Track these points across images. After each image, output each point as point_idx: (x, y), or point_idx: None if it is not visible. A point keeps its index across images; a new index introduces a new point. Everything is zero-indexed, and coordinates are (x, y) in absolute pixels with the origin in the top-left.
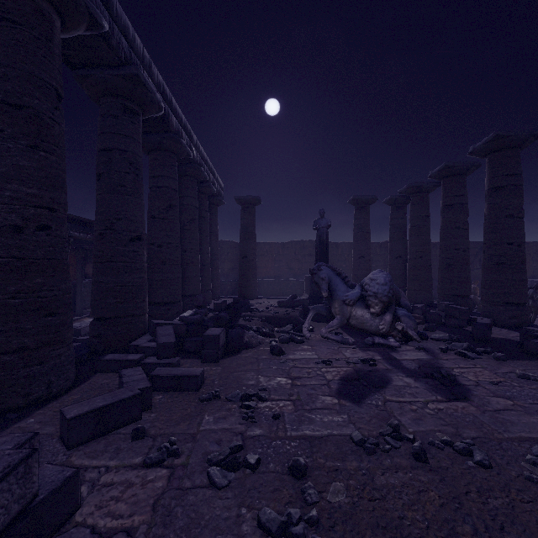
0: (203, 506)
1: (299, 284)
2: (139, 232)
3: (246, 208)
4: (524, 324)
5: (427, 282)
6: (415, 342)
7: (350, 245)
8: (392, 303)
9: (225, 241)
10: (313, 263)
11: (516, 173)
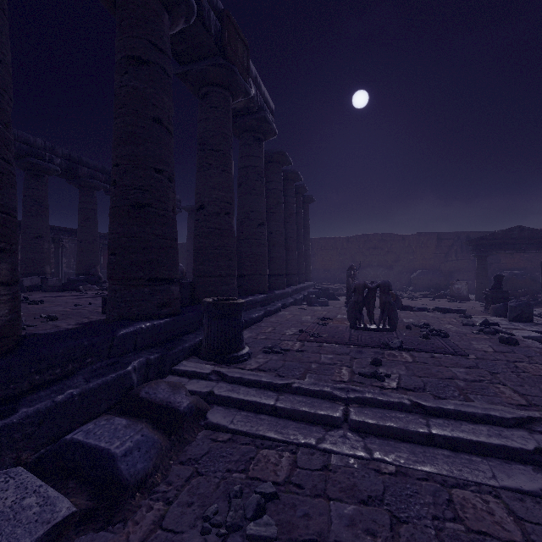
0: None
1: None
2: (41, 234)
3: (190, 214)
4: (271, 289)
5: None
6: None
7: (318, 241)
8: None
9: None
10: None
11: (270, 181)
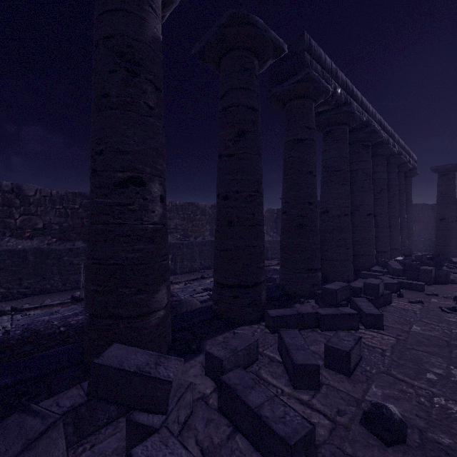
0: (441, 313)
1: None
2: (371, 210)
3: (444, 175)
4: None
5: None
6: None
7: None
8: None
9: (415, 204)
10: None
11: None
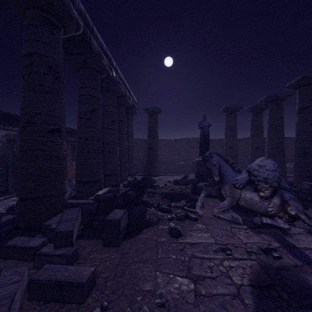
0: None
1: (186, 166)
2: (58, 125)
3: (151, 115)
4: None
5: (282, 166)
6: (300, 222)
7: (219, 141)
8: (278, 187)
9: (139, 138)
10: (195, 152)
11: None
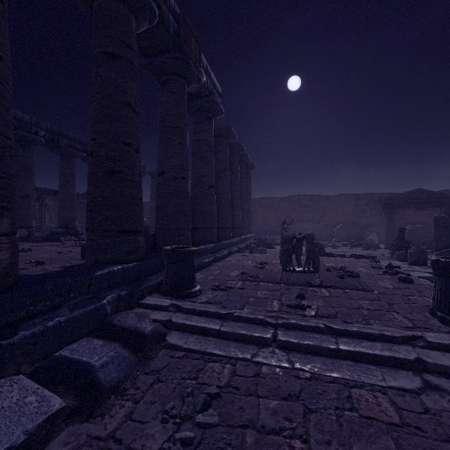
0: None
1: None
2: (28, 194)
3: (153, 178)
4: (219, 240)
5: None
6: None
7: (259, 200)
8: None
9: None
10: None
11: (218, 151)
